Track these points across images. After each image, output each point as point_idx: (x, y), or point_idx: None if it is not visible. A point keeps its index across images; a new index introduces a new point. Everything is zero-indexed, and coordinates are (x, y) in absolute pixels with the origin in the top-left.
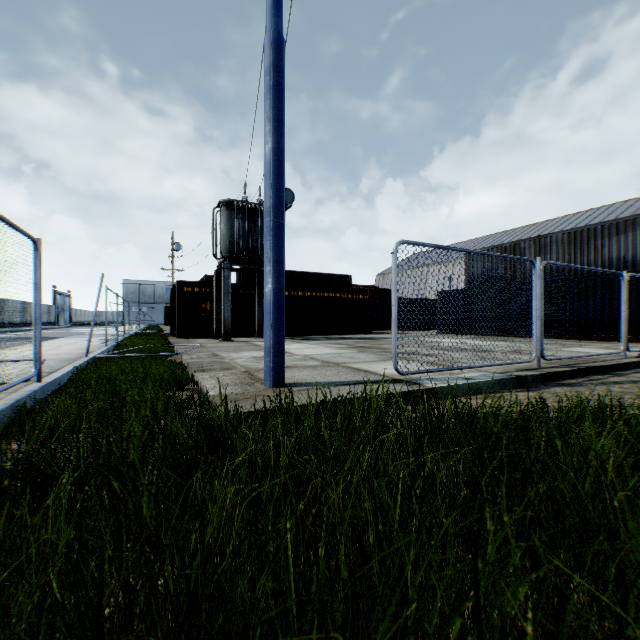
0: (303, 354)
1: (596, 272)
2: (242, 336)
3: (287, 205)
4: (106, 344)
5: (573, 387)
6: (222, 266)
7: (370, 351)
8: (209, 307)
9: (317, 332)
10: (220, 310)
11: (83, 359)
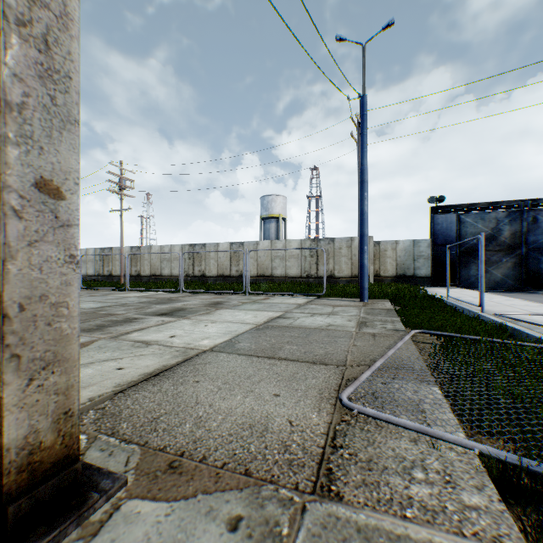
0: (280, 312)
1: None
2: None
3: None
4: None
5: None
6: None
7: (215, 308)
8: None
9: None
10: None
11: None
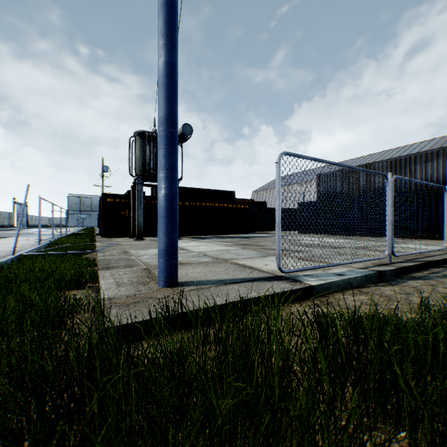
0: (198, 251)
1: (411, 189)
2: (153, 236)
3: (187, 136)
4: (39, 243)
5: (425, 280)
6: (136, 182)
7: (251, 248)
8: (127, 213)
9: (210, 232)
10: (135, 216)
11: (8, 257)
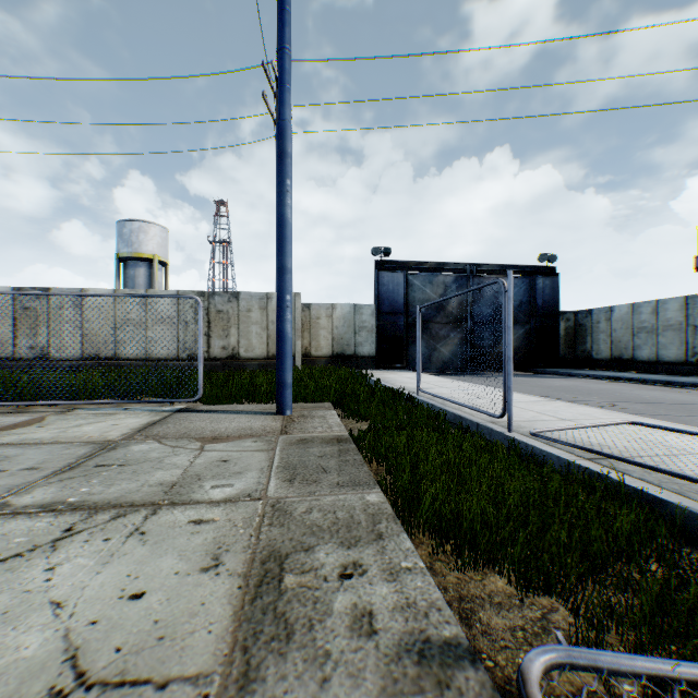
0: None
1: None
2: None
3: None
4: None
5: None
6: None
7: None
8: None
9: None
10: None
11: None
